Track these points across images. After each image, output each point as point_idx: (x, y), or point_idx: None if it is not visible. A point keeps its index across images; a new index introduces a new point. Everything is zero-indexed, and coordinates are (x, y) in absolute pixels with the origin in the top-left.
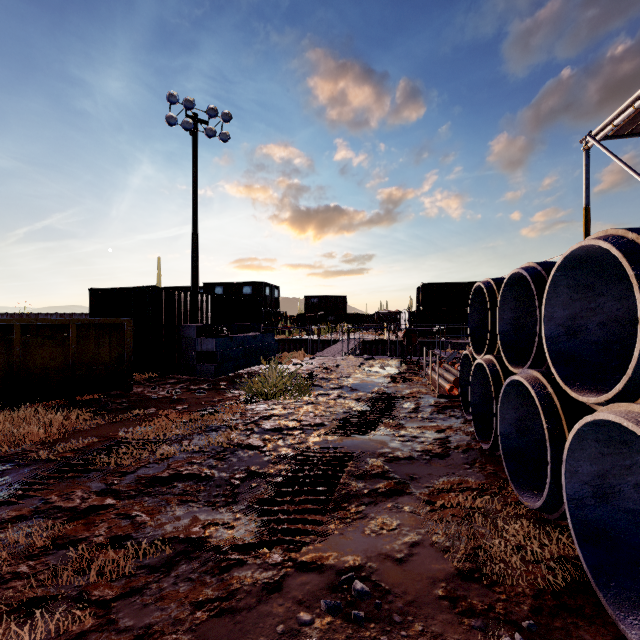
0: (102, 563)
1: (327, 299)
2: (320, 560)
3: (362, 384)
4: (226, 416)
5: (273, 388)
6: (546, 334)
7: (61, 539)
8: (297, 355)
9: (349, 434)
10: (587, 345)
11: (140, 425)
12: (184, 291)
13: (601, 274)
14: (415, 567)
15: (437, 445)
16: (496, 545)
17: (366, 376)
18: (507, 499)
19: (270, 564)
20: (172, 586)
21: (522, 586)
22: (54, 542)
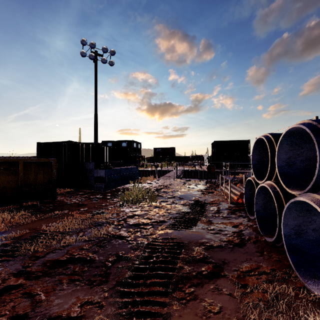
0: None
1: (165, 149)
2: None
3: (185, 195)
4: (107, 215)
5: (136, 197)
6: None
7: None
8: (150, 178)
9: (180, 228)
10: None
11: (57, 221)
12: (88, 144)
13: None
14: None
15: (235, 237)
16: None
17: (187, 190)
18: (295, 284)
19: None
20: None
21: None
22: None
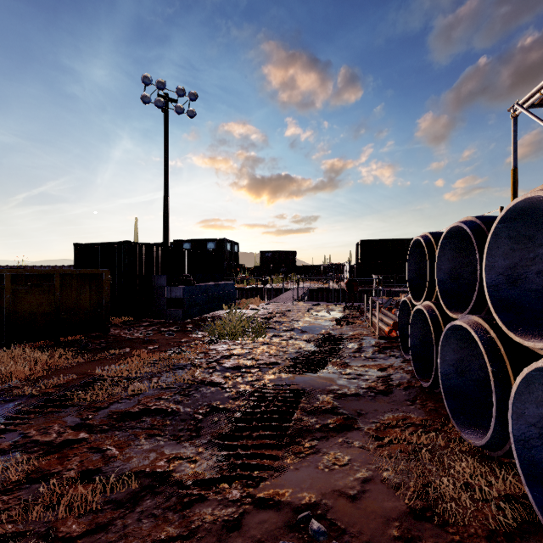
0: (71, 498)
1: (279, 253)
2: (277, 496)
3: (311, 327)
4: (191, 355)
5: (233, 330)
6: (487, 282)
7: (35, 473)
8: (254, 301)
9: (301, 372)
10: (527, 292)
11: (115, 363)
12: (156, 246)
13: (541, 226)
14: (368, 505)
15: (380, 382)
16: (445, 483)
17: (314, 320)
18: (449, 435)
19: (230, 500)
20: (136, 522)
21: (474, 526)
22: (28, 476)
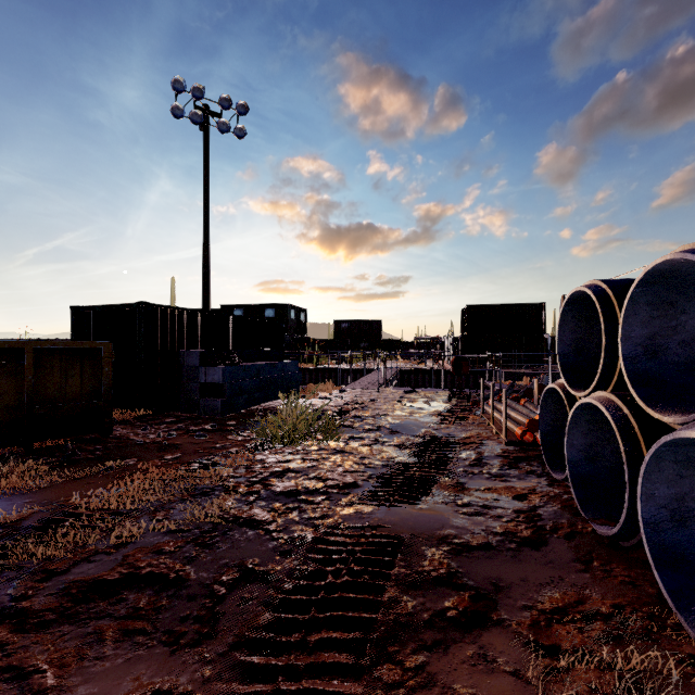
0: None
1: (359, 324)
2: None
3: (404, 424)
4: (225, 471)
5: (293, 429)
6: None
7: None
8: (324, 387)
9: (392, 502)
10: None
11: (108, 484)
12: (187, 310)
13: None
14: None
15: (522, 523)
16: None
17: (408, 414)
18: (678, 647)
19: None
20: None
21: None
22: None
